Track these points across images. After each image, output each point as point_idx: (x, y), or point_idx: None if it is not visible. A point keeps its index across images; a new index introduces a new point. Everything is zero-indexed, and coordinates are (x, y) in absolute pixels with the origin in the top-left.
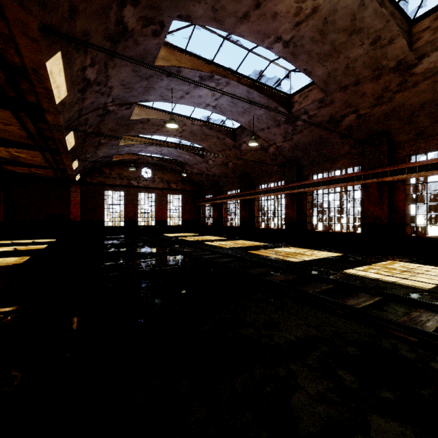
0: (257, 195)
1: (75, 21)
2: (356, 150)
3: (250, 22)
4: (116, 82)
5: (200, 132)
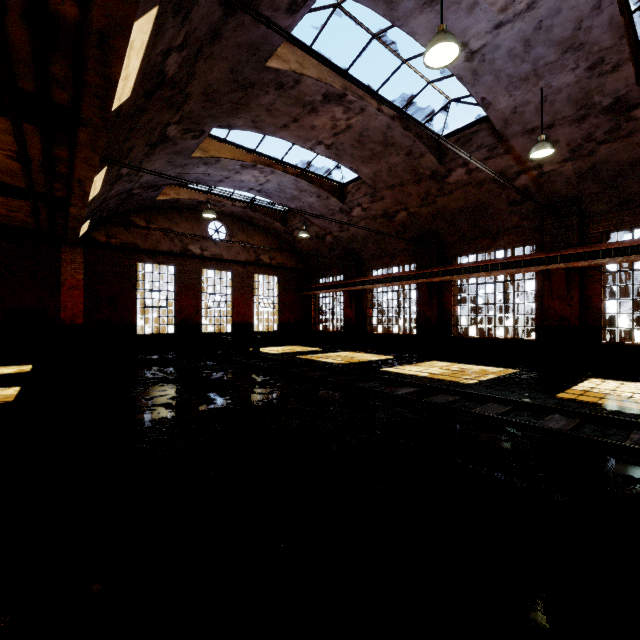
0: (469, 274)
1: None
2: None
3: None
4: None
5: (378, 136)
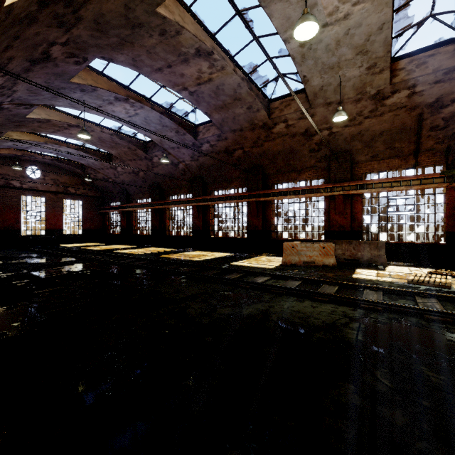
0: (168, 205)
1: (6, 52)
2: (244, 175)
3: (163, 74)
4: (22, 87)
5: (109, 140)
